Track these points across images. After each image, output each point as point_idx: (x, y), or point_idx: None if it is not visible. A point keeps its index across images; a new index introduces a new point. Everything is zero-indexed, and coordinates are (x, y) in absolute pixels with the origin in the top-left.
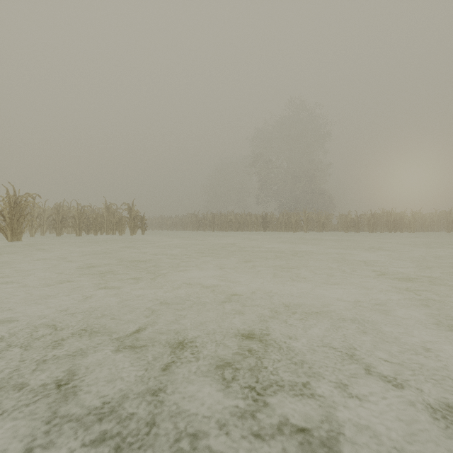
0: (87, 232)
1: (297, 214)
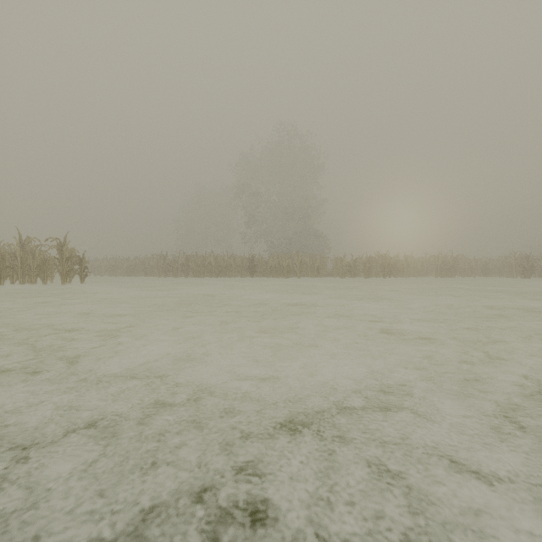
0: None
1: (289, 257)
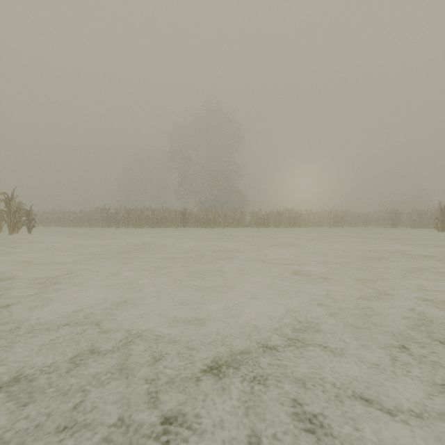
0: None
1: (215, 211)
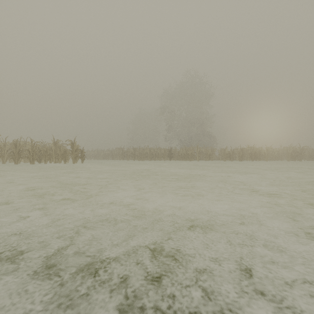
0: (39, 161)
1: (192, 149)
